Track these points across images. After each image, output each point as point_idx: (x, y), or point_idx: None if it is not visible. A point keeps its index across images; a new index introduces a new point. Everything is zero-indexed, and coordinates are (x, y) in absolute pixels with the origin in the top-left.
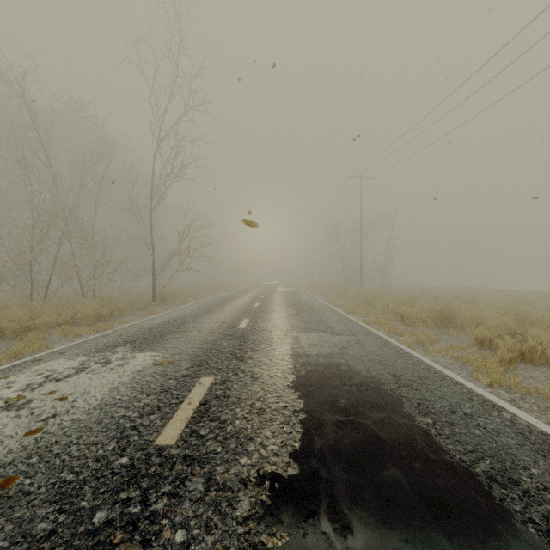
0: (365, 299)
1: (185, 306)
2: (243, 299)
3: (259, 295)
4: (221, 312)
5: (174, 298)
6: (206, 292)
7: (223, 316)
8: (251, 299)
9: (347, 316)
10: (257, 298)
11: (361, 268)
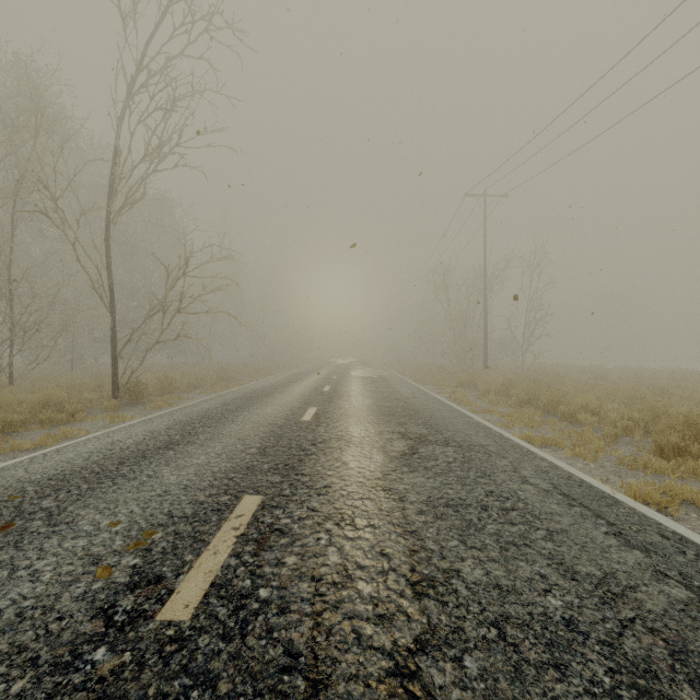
0: (527, 396)
1: (155, 415)
2: (288, 395)
3: (321, 384)
4: (204, 447)
5: (167, 391)
6: (236, 378)
7: (187, 474)
8: (303, 395)
9: (552, 462)
10: (315, 393)
11: (485, 339)
